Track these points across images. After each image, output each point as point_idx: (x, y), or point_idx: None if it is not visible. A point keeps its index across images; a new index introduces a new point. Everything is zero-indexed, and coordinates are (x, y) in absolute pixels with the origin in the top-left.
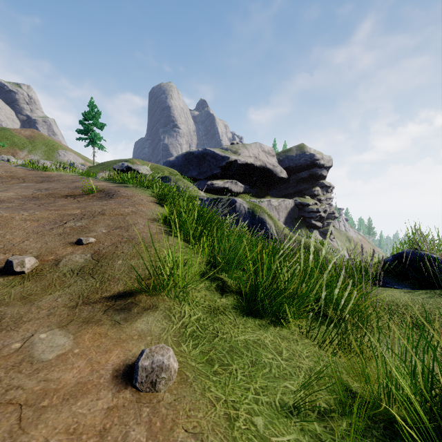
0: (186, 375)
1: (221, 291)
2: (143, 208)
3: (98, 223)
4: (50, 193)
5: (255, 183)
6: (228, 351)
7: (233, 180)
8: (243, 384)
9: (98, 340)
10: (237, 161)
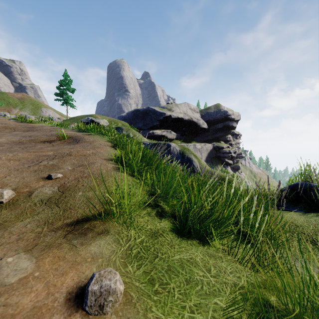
0: (130, 295)
1: (160, 217)
2: (101, 151)
3: (66, 162)
4: (32, 139)
5: (184, 132)
6: (166, 270)
7: (168, 130)
8: (180, 302)
9: (56, 263)
10: (171, 116)
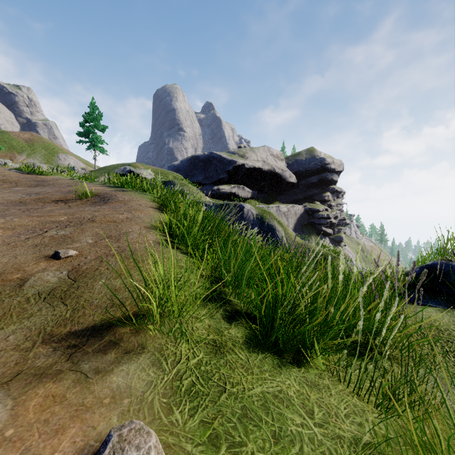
0: None
1: (229, 319)
2: (140, 215)
3: (85, 231)
4: (39, 197)
5: (263, 188)
6: (240, 416)
7: (240, 185)
8: None
9: (48, 410)
10: (244, 165)
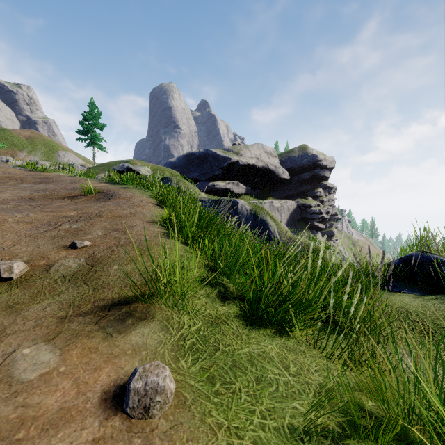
0: (184, 396)
1: (223, 298)
2: (142, 210)
3: (94, 225)
4: (47, 194)
5: (257, 184)
6: (230, 366)
7: (234, 181)
8: (247, 406)
9: (87, 356)
10: (238, 162)
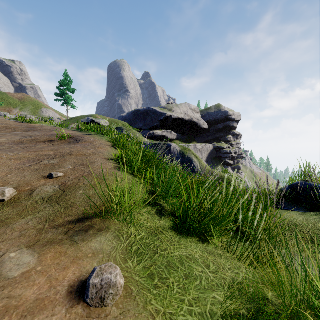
0: (130, 289)
1: (160, 215)
2: (101, 150)
3: (66, 161)
4: (32, 139)
5: (184, 132)
6: (166, 266)
7: (168, 130)
8: (179, 296)
9: (58, 259)
10: (171, 116)
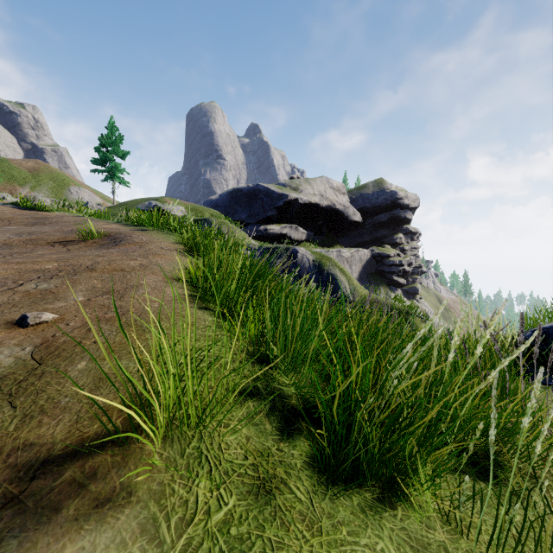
0: None
1: (279, 422)
2: (159, 261)
3: (77, 284)
4: (32, 238)
5: (320, 228)
6: None
7: (292, 225)
8: None
9: None
10: (298, 200)
